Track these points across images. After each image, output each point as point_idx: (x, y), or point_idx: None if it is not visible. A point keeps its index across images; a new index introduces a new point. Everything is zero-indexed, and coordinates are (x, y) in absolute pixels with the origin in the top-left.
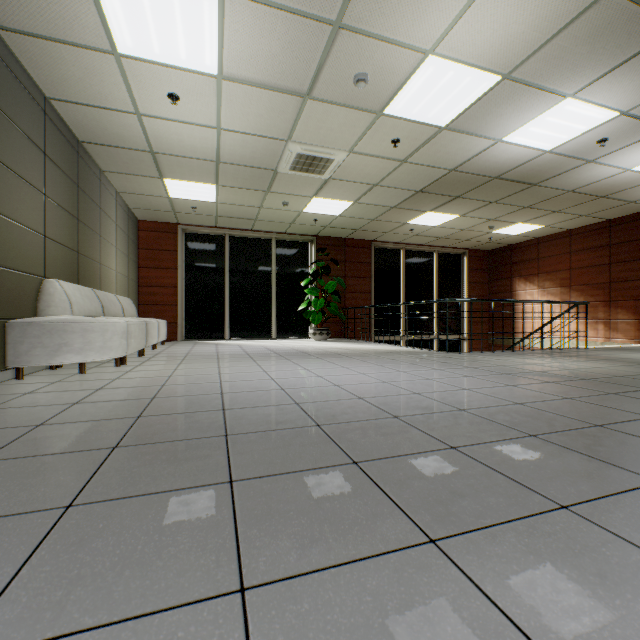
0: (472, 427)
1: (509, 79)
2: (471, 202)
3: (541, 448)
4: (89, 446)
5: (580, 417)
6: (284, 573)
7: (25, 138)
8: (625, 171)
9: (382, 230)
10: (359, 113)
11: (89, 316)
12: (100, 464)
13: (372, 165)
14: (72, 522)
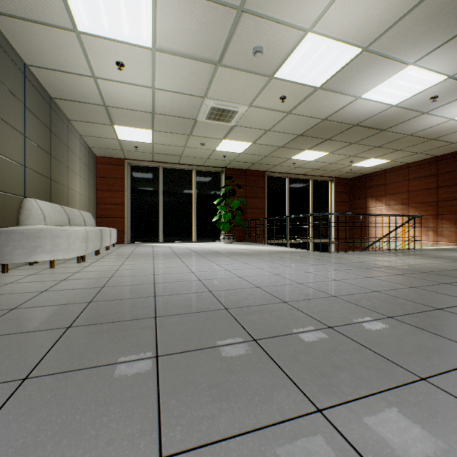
0: (343, 310)
1: (367, 51)
2: (337, 143)
3: (398, 327)
4: (49, 326)
5: (424, 302)
6: (197, 442)
7: (10, 94)
8: (450, 120)
9: (273, 163)
10: (256, 77)
11: (58, 226)
12: (55, 341)
13: (266, 115)
14: (25, 393)
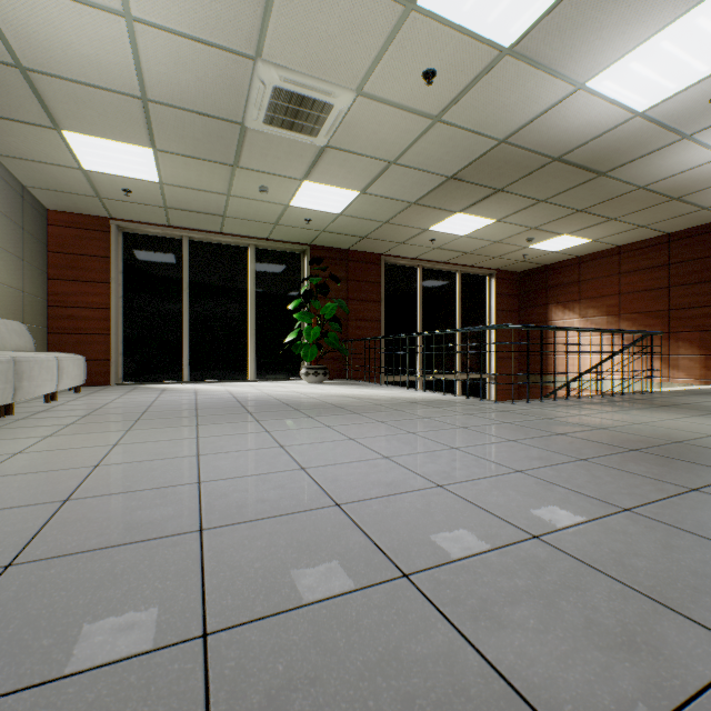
0: None
1: None
2: (515, 199)
3: None
4: None
5: None
6: None
7: None
8: None
9: (396, 239)
10: (376, 0)
11: None
12: None
13: (390, 123)
14: None
